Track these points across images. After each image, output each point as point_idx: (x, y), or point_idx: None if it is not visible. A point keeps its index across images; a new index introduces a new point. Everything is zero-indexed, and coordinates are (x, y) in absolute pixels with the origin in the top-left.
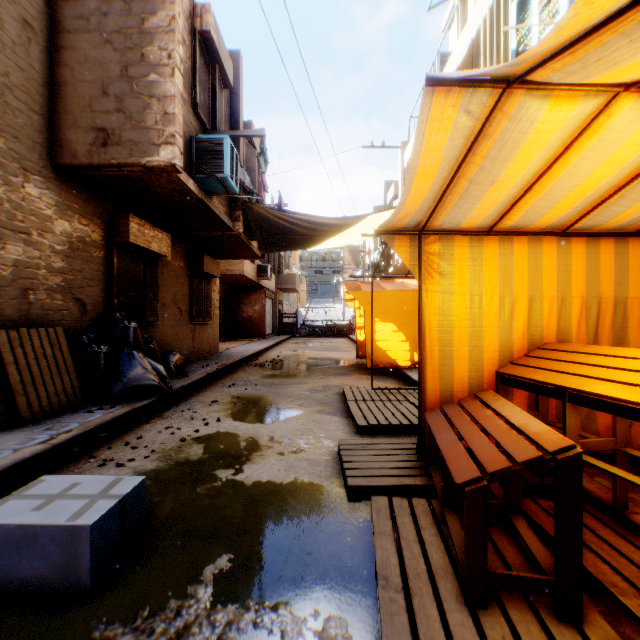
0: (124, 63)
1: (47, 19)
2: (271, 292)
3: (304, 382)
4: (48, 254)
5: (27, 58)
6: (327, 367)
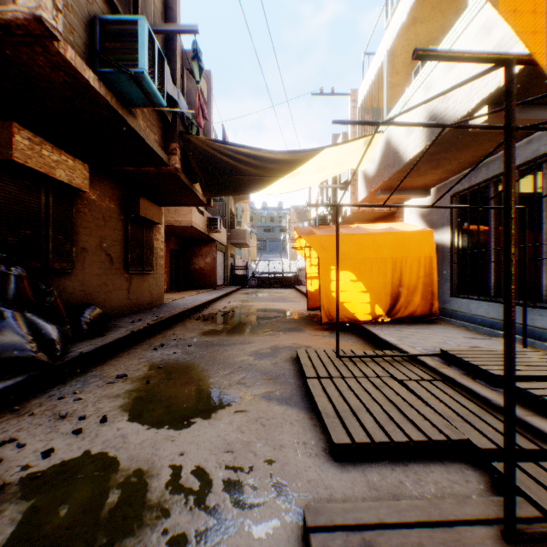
0: None
1: None
2: (222, 245)
3: (249, 341)
4: None
5: None
6: (276, 320)
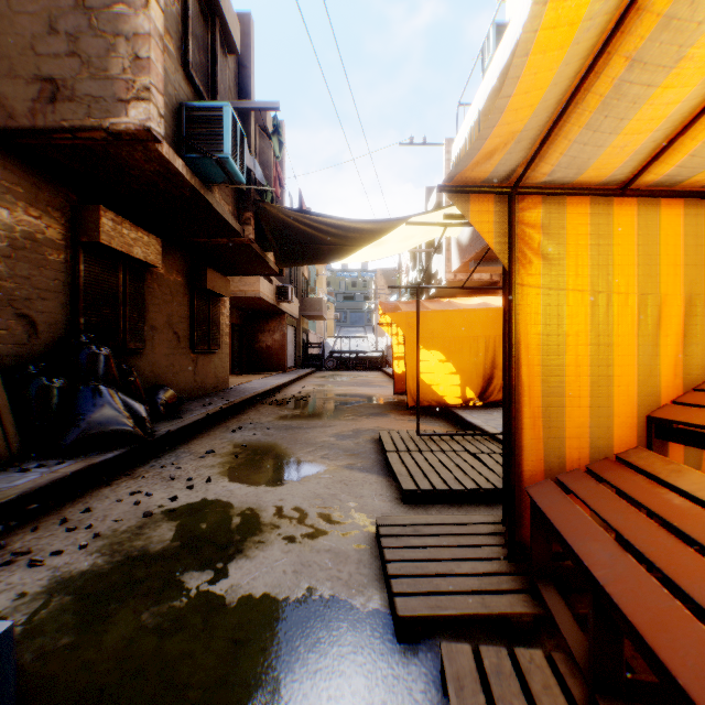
0: None
1: None
2: (293, 319)
3: (329, 425)
4: None
5: None
6: (358, 405)
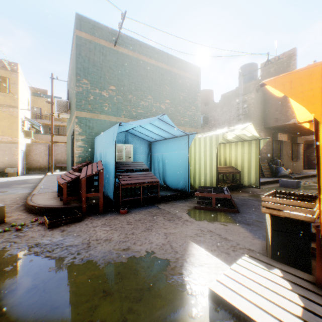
0: (280, 102)
1: (263, 99)
2: None
3: None
4: (263, 146)
5: (260, 109)
6: None
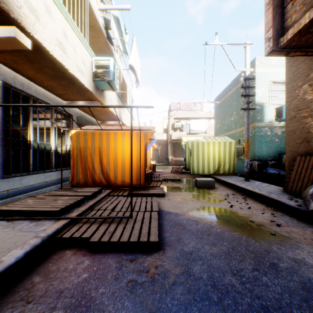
0: None
1: None
2: None
3: None
4: None
5: None
6: None
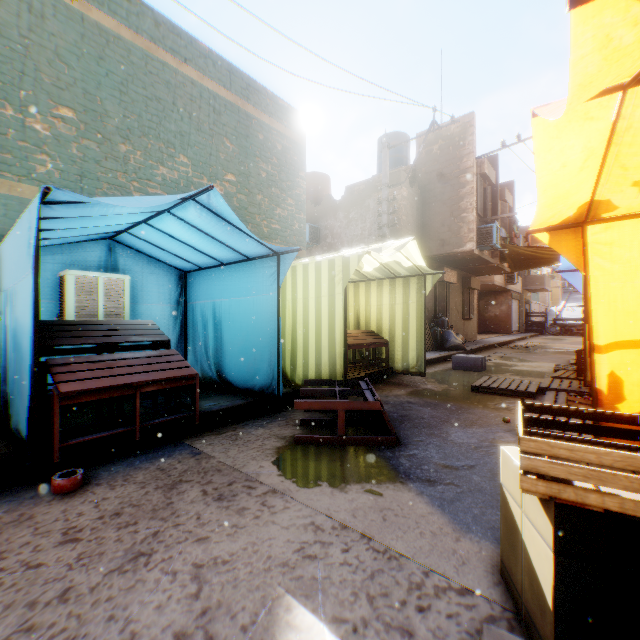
0: (451, 211)
1: (421, 201)
2: (516, 294)
3: (544, 355)
4: None
5: (417, 221)
6: (566, 351)
